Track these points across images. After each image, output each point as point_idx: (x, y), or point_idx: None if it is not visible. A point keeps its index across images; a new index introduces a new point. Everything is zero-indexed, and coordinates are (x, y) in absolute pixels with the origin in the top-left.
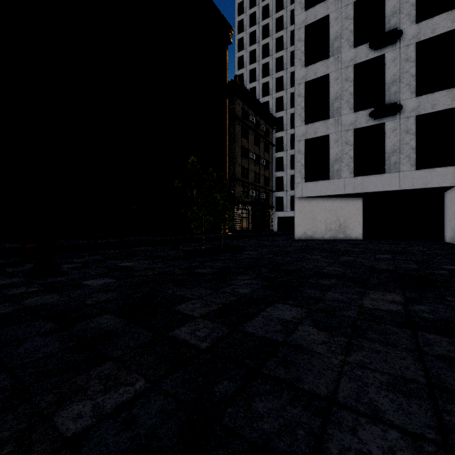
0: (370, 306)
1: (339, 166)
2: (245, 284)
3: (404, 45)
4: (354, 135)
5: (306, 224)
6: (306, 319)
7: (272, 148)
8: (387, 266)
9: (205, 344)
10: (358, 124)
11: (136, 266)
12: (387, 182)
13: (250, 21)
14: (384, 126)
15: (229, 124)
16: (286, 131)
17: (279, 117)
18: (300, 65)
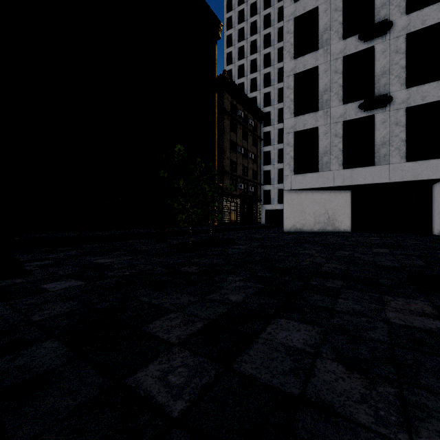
0: (399, 322)
1: (328, 159)
2: (237, 287)
3: (393, 36)
4: (343, 127)
5: (294, 216)
6: (323, 347)
7: (260, 143)
8: (391, 263)
9: (180, 404)
10: (347, 116)
11: (114, 263)
12: (376, 174)
13: (238, 18)
14: (373, 118)
15: (218, 118)
16: (274, 126)
17: (267, 112)
18: (289, 57)
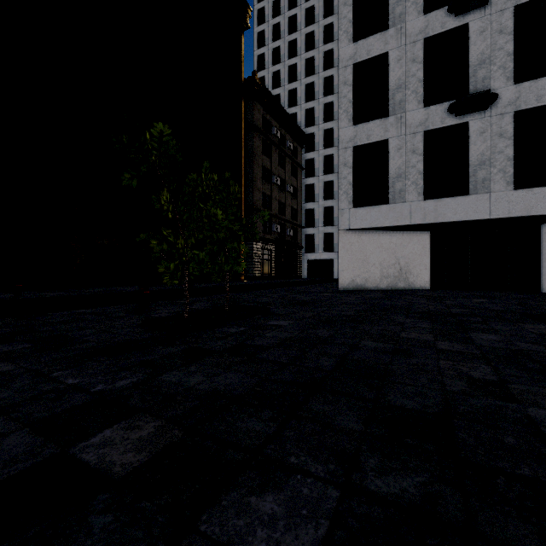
0: None
1: (403, 185)
2: None
3: (496, 9)
4: (423, 140)
5: (354, 268)
6: None
7: (301, 173)
8: None
9: None
10: (430, 124)
11: None
12: (471, 207)
13: (273, 10)
14: (466, 127)
15: (246, 135)
16: (319, 152)
17: (310, 134)
18: (346, 39)
